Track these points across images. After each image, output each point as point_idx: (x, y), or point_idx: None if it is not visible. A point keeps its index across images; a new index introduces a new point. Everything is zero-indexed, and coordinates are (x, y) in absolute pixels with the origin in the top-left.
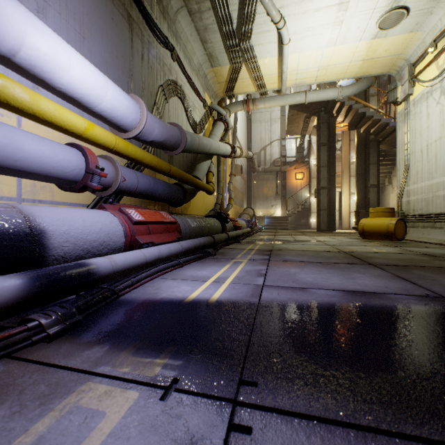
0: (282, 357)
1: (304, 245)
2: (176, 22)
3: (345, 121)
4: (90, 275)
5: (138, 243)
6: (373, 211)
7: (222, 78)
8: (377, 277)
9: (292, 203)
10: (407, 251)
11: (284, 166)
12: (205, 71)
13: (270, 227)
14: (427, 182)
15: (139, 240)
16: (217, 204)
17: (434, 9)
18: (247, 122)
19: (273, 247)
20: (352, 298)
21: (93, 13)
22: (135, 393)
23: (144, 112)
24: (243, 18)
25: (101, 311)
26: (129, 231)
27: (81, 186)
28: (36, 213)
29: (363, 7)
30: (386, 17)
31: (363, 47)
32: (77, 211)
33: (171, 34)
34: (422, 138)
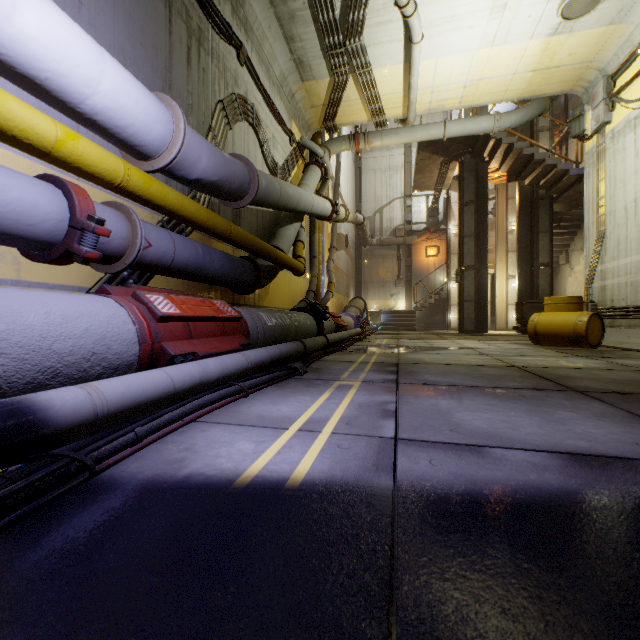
0: None
1: (447, 354)
2: (246, 5)
3: (501, 168)
4: (32, 429)
5: (166, 355)
6: (550, 302)
7: (318, 99)
8: (604, 418)
9: (421, 291)
10: (618, 365)
11: (410, 237)
12: (292, 88)
13: (390, 327)
14: (636, 257)
15: (167, 350)
16: (311, 291)
17: None
18: (355, 171)
19: (400, 359)
20: (587, 474)
21: None
22: None
23: (180, 124)
24: None
25: (40, 516)
26: (149, 334)
27: (61, 252)
28: None
29: None
30: None
31: (536, 49)
32: (39, 294)
33: (237, 22)
34: (626, 189)
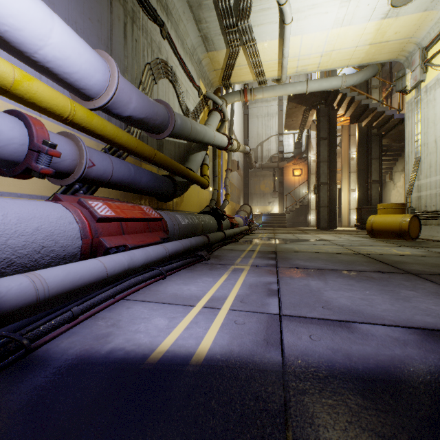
0: None
1: (310, 245)
2: None
3: (346, 114)
4: None
5: (103, 247)
6: (382, 207)
7: (218, 64)
8: (439, 296)
9: (290, 200)
10: (435, 253)
11: (282, 162)
12: (200, 57)
13: (268, 225)
14: None
15: (104, 243)
16: (213, 200)
17: None
18: (244, 117)
19: (277, 248)
20: None
21: None
22: None
23: (115, 73)
24: None
25: None
26: (90, 231)
27: (22, 169)
28: None
29: None
30: None
31: (372, 29)
32: None
33: (160, 8)
34: (436, 128)
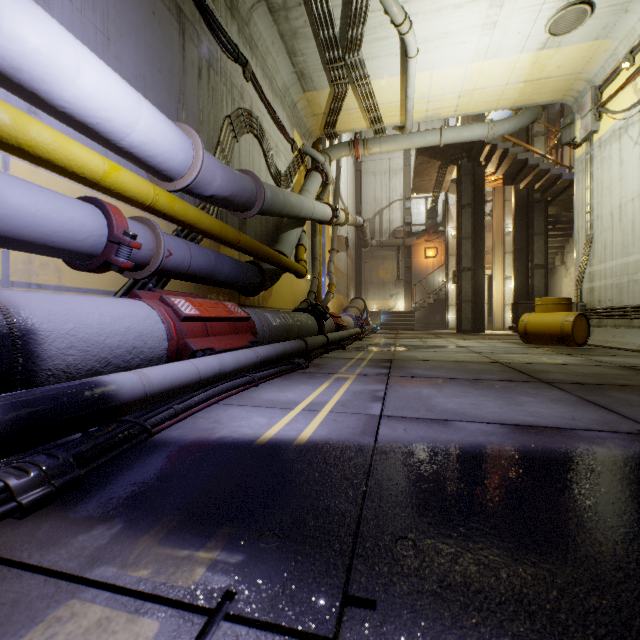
0: (418, 547)
1: (439, 352)
2: (251, 24)
3: (497, 172)
4: (106, 401)
5: (189, 350)
6: (540, 303)
7: (319, 108)
8: (557, 402)
9: (420, 292)
10: (593, 361)
11: (409, 238)
12: (294, 98)
13: (389, 327)
14: (621, 260)
15: (190, 346)
16: (312, 292)
17: (631, 5)
18: (356, 174)
19: (394, 356)
20: (522, 437)
21: (123, 3)
22: (152, 625)
23: (199, 151)
24: (350, 18)
25: (120, 459)
26: (175, 332)
27: (100, 263)
28: (21, 302)
29: (526, 2)
30: (560, 16)
31: (526, 62)
32: (91, 299)
33: (243, 41)
34: (612, 196)
